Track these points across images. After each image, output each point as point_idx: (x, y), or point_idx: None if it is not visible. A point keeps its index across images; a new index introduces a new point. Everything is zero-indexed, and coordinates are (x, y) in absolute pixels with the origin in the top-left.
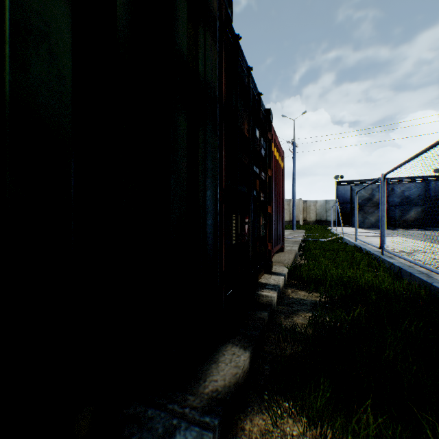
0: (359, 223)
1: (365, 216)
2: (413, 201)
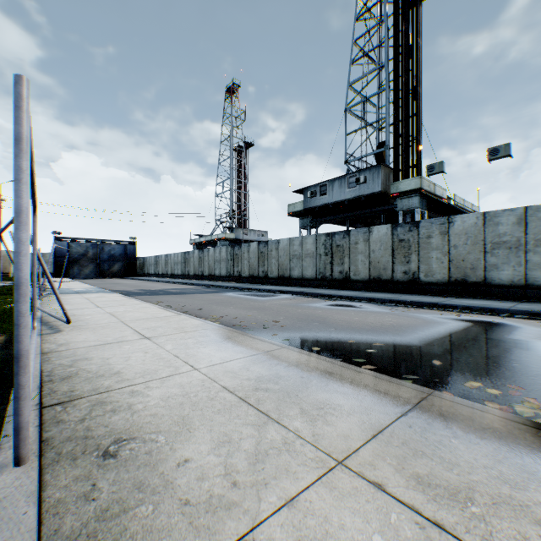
0: (77, 275)
1: (82, 268)
2: (118, 258)
